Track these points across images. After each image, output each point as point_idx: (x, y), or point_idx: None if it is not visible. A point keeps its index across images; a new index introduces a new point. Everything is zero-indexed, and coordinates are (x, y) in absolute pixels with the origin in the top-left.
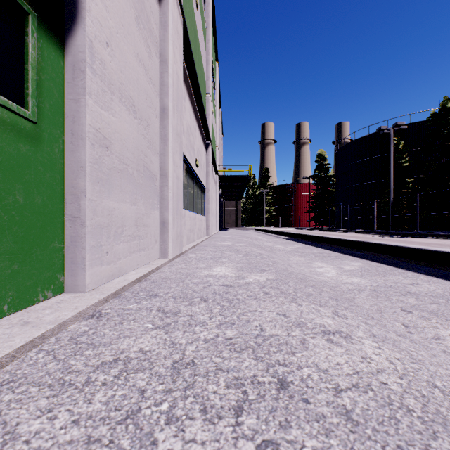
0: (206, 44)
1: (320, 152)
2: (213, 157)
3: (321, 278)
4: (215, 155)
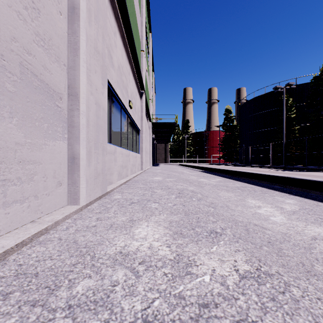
0: (140, 9)
1: (228, 107)
2: (147, 105)
3: (274, 226)
4: (149, 106)
